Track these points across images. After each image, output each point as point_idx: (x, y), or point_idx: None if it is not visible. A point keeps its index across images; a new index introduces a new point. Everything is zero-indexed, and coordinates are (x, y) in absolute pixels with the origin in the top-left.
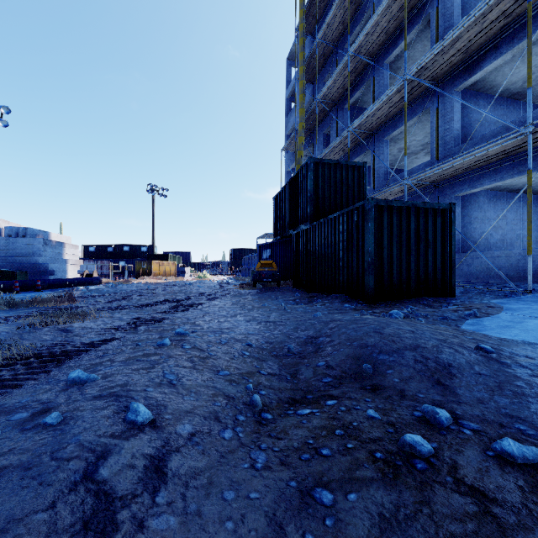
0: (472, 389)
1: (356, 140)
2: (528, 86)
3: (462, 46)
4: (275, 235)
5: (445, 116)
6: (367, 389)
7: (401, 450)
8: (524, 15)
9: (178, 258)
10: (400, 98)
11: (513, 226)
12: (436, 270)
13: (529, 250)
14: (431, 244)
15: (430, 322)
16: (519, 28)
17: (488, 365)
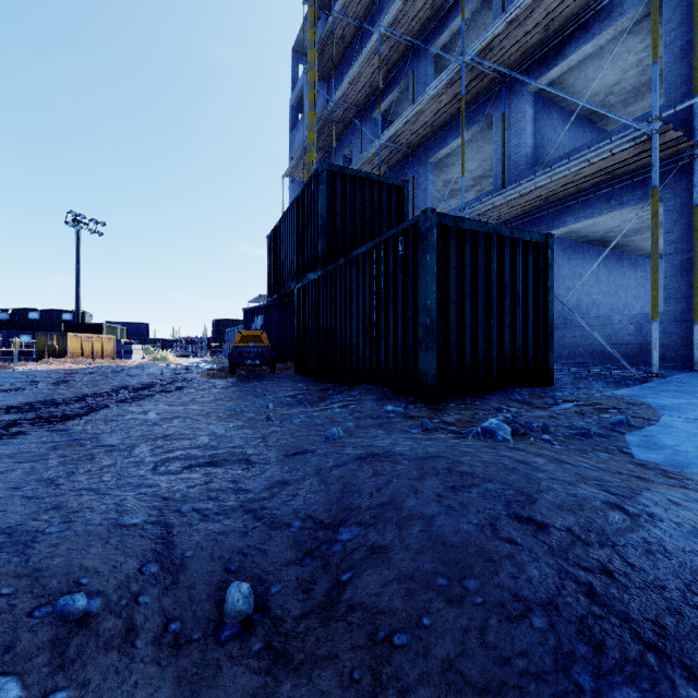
0: None
1: (388, 161)
2: (653, 59)
3: (543, 18)
4: (270, 294)
5: (513, 126)
6: None
7: None
8: None
9: (122, 331)
10: (453, 97)
11: (589, 288)
12: (527, 342)
13: (655, 311)
14: (520, 299)
15: (569, 445)
16: None
17: None
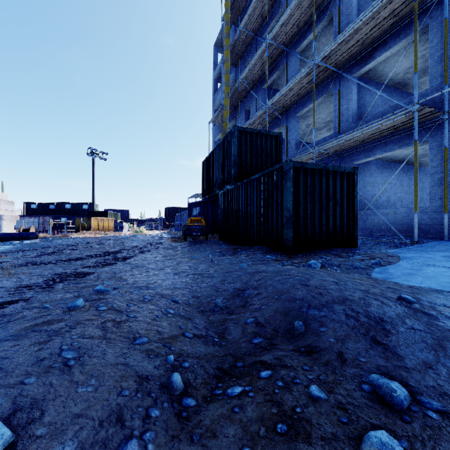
0: (413, 349)
1: (272, 116)
2: (415, 71)
3: (360, 38)
4: (203, 195)
5: (345, 97)
6: (302, 352)
7: None
8: (408, 16)
9: (117, 215)
10: (309, 81)
11: (395, 190)
12: (343, 224)
13: (415, 207)
14: (339, 202)
15: (345, 271)
16: (404, 26)
17: (417, 317)
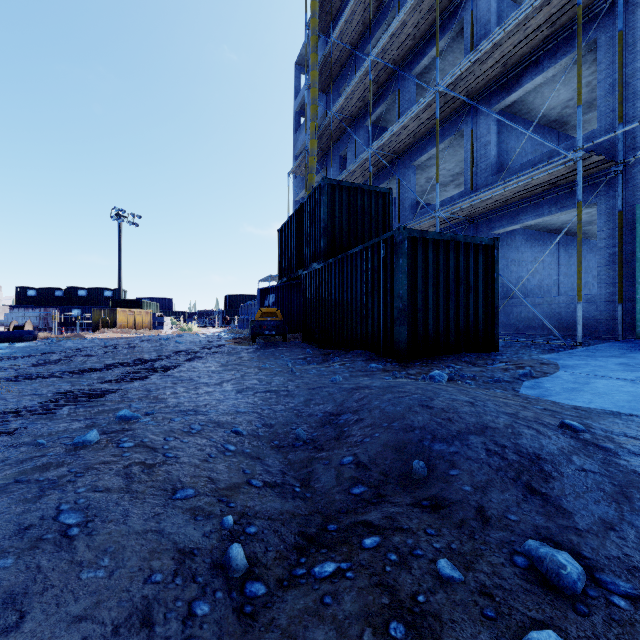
0: (585, 501)
1: (378, 164)
2: (578, 103)
3: (502, 57)
4: (280, 277)
5: (480, 139)
6: (425, 507)
7: None
8: (568, 26)
9: (155, 305)
10: (430, 115)
11: (550, 271)
12: (478, 319)
13: (579, 295)
14: (472, 287)
15: (482, 386)
16: (562, 41)
17: (589, 453)
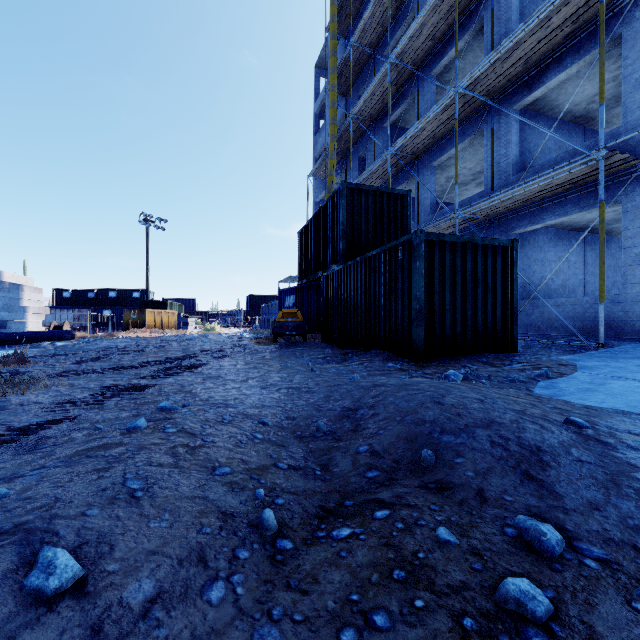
0: (576, 486)
1: (397, 166)
2: (600, 102)
3: (522, 55)
4: (300, 278)
5: (501, 139)
6: (431, 489)
7: (502, 610)
8: (592, 22)
9: (180, 306)
10: (450, 116)
11: (575, 270)
12: (496, 320)
13: (601, 296)
14: (490, 288)
15: (496, 385)
16: (586, 37)
17: (588, 447)
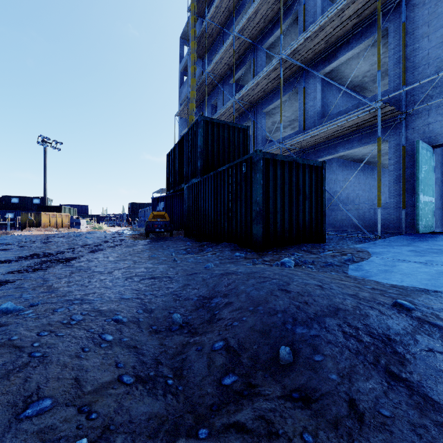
0: None
1: (239, 110)
2: (378, 68)
3: (325, 36)
4: (168, 189)
5: (310, 95)
6: (296, 400)
7: None
8: (369, 17)
9: (73, 210)
10: (276, 76)
11: (354, 187)
12: (312, 219)
13: (379, 203)
14: (308, 196)
15: (320, 269)
16: (365, 28)
17: (427, 332)
